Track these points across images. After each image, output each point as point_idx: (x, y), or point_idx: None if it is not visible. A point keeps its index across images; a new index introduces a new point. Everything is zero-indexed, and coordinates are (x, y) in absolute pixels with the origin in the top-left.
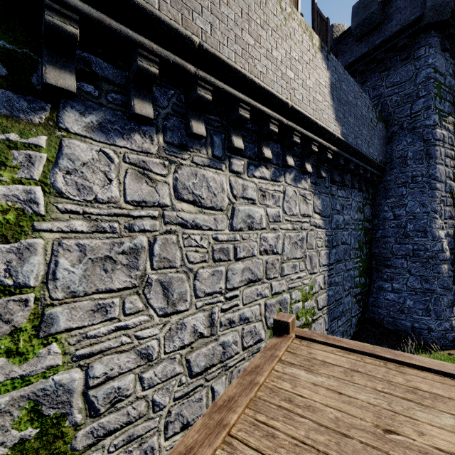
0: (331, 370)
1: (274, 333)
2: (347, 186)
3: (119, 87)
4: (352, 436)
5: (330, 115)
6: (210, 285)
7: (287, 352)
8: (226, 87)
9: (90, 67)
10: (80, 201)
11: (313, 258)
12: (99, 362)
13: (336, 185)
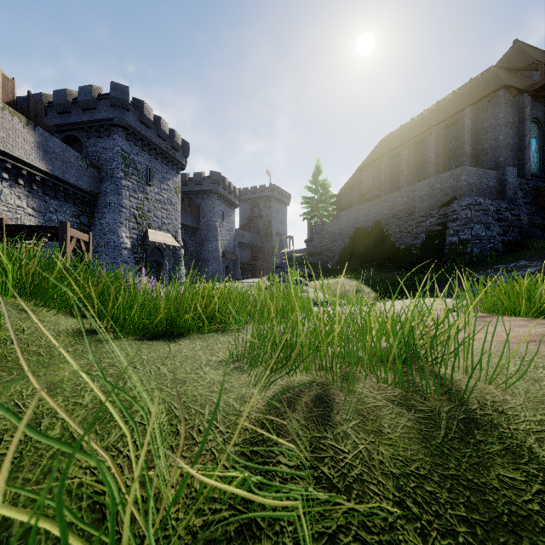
0: None
1: None
2: (61, 200)
3: None
4: None
5: (38, 158)
6: None
7: None
8: None
9: None
10: None
11: None
12: None
13: (50, 196)
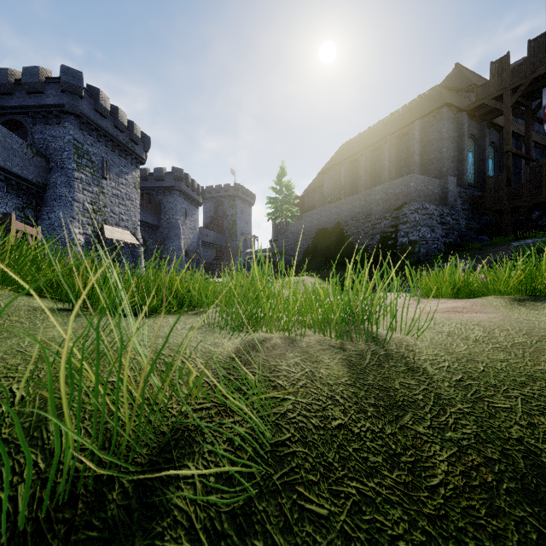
0: None
1: None
2: (2, 190)
3: None
4: None
5: None
6: None
7: None
8: None
9: None
10: None
11: None
12: None
13: None
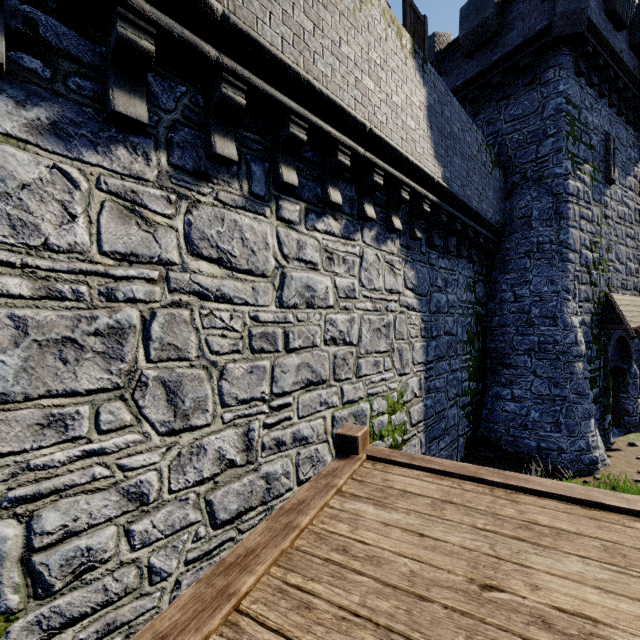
0: (413, 502)
1: (336, 454)
2: (452, 254)
3: (88, 69)
4: (433, 598)
5: (428, 150)
6: (246, 388)
7: (352, 480)
8: (268, 88)
9: (36, 30)
10: (17, 246)
11: (403, 352)
12: (52, 509)
13: (437, 251)
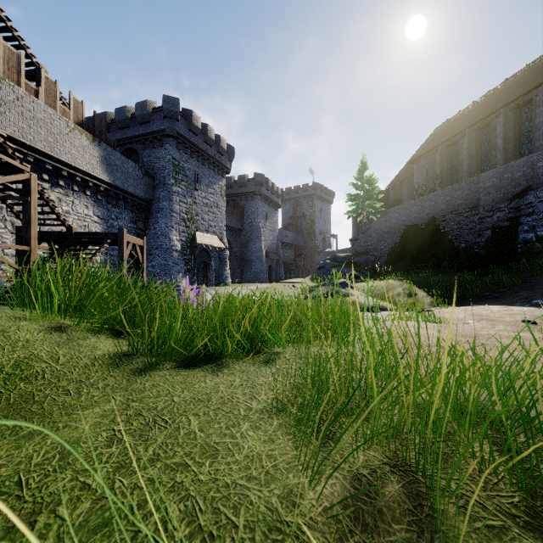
0: None
1: None
2: (121, 207)
3: None
4: None
5: (102, 171)
6: None
7: None
8: (40, 157)
9: None
10: None
11: None
12: None
13: (112, 205)
